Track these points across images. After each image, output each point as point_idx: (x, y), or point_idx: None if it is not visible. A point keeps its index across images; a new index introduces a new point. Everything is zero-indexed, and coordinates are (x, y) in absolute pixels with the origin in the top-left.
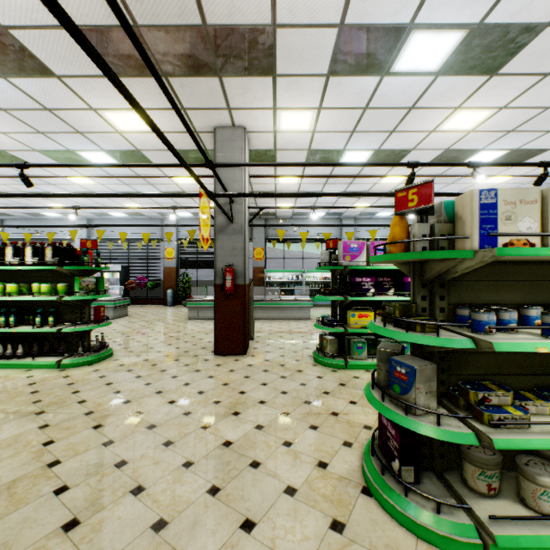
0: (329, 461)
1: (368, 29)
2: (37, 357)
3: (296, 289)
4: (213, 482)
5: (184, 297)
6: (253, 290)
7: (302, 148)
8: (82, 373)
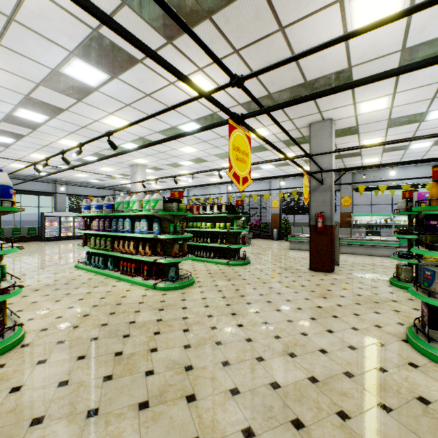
0: (383, 326)
1: (428, 43)
2: (218, 259)
3: (385, 231)
4: (312, 316)
5: (285, 235)
6: (341, 231)
7: (382, 119)
8: (239, 268)
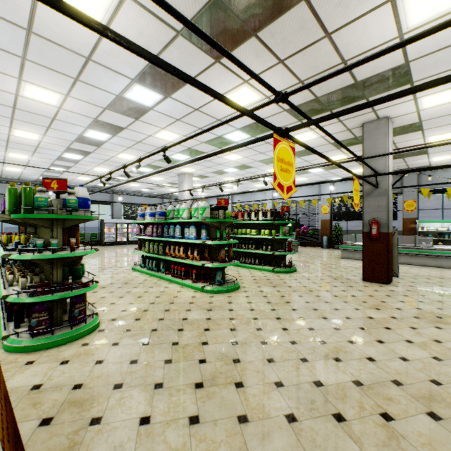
0: (444, 342)
1: None
2: (263, 266)
3: None
4: (361, 326)
5: (336, 242)
6: (403, 239)
7: None
8: (284, 276)
